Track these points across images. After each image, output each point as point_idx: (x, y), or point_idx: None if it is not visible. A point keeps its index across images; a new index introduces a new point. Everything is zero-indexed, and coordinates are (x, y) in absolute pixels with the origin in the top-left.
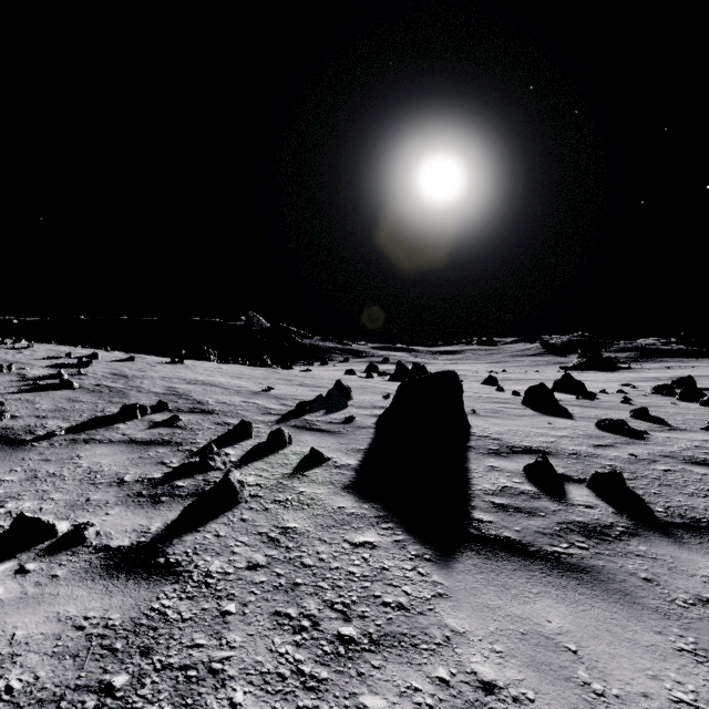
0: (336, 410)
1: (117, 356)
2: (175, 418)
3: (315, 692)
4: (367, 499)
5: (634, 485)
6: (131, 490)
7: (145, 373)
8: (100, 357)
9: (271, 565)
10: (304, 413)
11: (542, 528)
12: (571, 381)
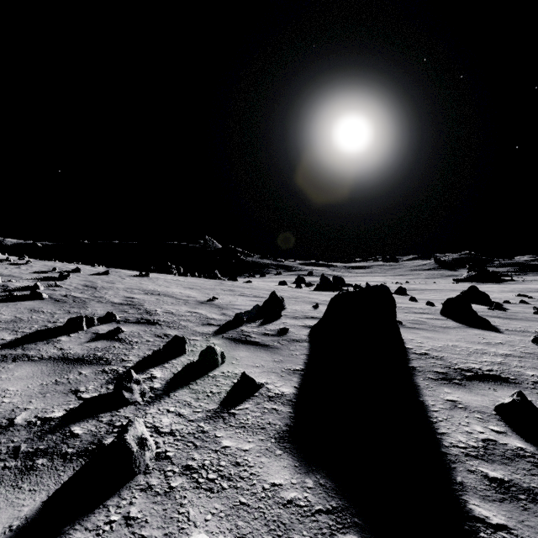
0: (271, 320)
1: (98, 270)
2: (117, 330)
3: None
4: (310, 464)
5: None
6: (9, 442)
7: (113, 285)
8: (81, 271)
9: None
10: (241, 324)
11: None
12: (476, 292)
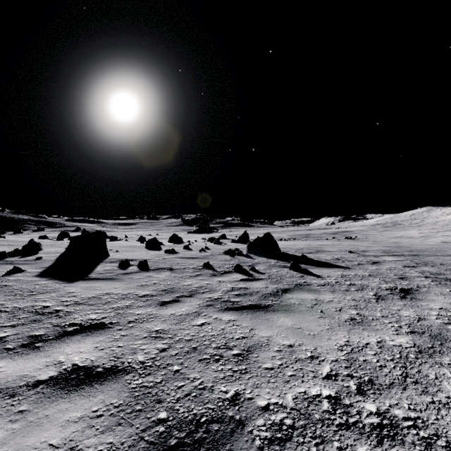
0: (30, 255)
1: None
2: None
3: (22, 299)
4: (45, 277)
5: (153, 264)
6: None
7: None
8: None
9: (1, 290)
10: (4, 258)
11: (111, 275)
12: (176, 237)
